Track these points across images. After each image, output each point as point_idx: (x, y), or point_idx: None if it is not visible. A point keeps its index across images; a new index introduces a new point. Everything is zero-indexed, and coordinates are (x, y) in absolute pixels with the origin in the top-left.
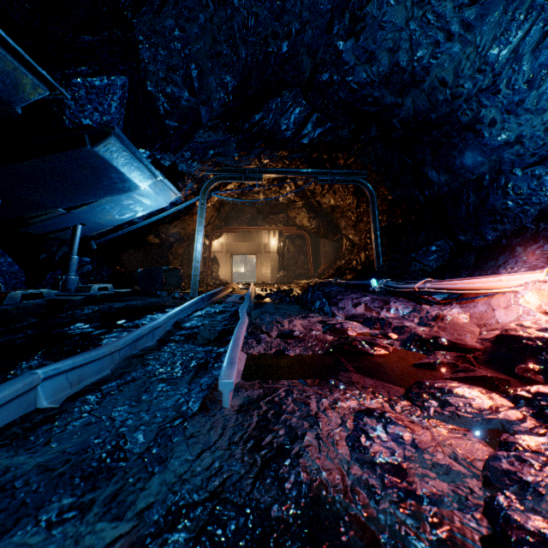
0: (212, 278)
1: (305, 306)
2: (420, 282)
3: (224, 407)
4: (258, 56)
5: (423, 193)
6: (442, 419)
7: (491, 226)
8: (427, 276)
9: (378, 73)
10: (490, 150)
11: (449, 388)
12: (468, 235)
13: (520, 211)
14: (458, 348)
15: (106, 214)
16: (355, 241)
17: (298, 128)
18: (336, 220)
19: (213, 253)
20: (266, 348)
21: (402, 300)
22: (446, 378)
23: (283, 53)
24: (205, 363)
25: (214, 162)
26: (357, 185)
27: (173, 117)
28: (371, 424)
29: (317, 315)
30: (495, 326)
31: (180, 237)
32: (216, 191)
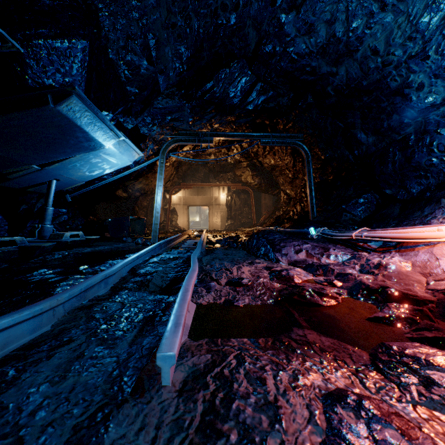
0: (172, 226)
1: (250, 251)
2: (357, 230)
3: (164, 385)
4: (209, 28)
5: (352, 153)
6: (432, 406)
7: (415, 181)
8: (357, 225)
9: (316, 44)
10: (417, 112)
11: (426, 357)
12: (394, 188)
13: (444, 166)
14: (409, 300)
15: (77, 171)
16: (292, 195)
17: (244, 96)
18: (276, 177)
19: (173, 205)
20: (216, 296)
21: (340, 247)
22: (408, 337)
23: (232, 25)
24: (152, 316)
25: (172, 126)
26: (294, 146)
27: (133, 84)
28: (349, 421)
29: (262, 260)
30: (443, 276)
31: (144, 192)
32: (173, 152)
